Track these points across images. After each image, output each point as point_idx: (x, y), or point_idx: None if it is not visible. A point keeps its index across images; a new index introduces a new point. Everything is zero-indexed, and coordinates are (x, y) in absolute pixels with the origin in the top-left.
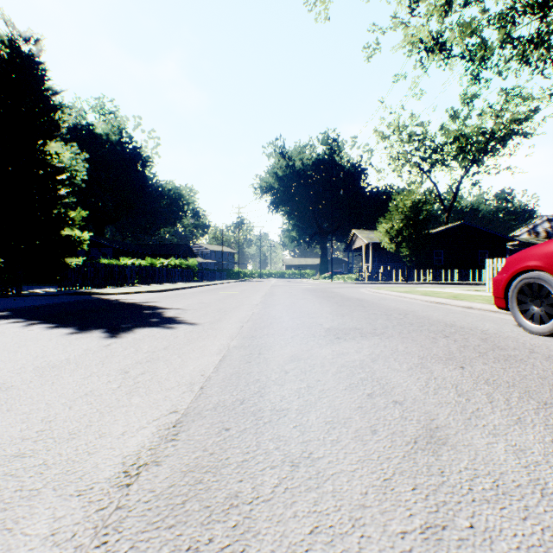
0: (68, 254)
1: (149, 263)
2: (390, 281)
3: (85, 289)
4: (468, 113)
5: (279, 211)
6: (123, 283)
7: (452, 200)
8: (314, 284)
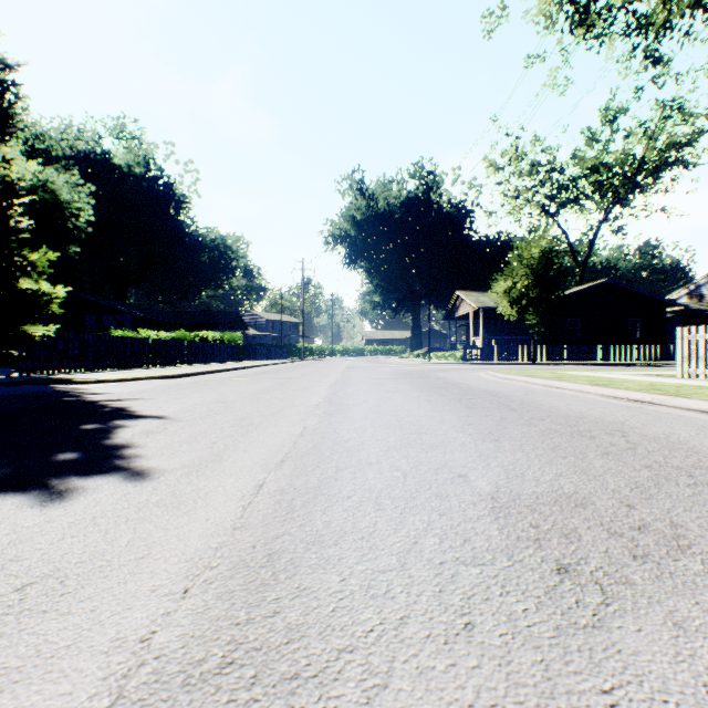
0: (28, 319)
1: (178, 335)
2: (509, 360)
3: (64, 372)
4: (611, 135)
5: (357, 267)
6: (129, 364)
7: (587, 253)
8: (405, 365)
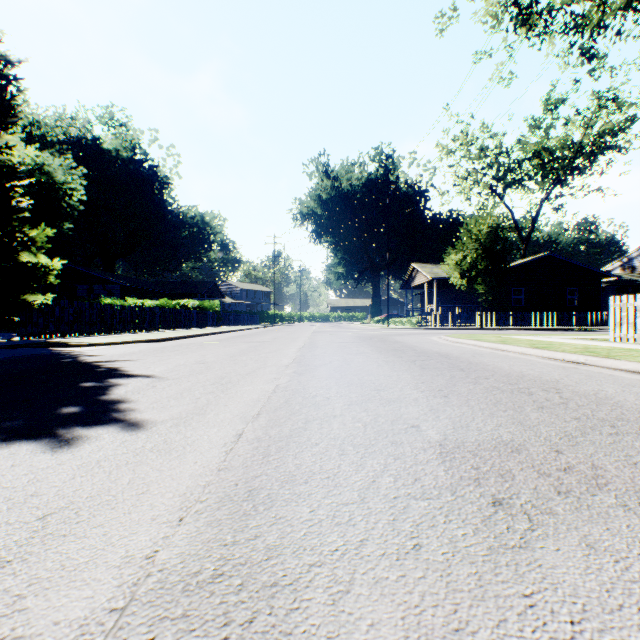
0: (28, 289)
1: (161, 303)
2: (459, 325)
3: (60, 337)
4: (552, 122)
5: (323, 242)
6: (118, 329)
7: (530, 229)
8: (366, 330)
